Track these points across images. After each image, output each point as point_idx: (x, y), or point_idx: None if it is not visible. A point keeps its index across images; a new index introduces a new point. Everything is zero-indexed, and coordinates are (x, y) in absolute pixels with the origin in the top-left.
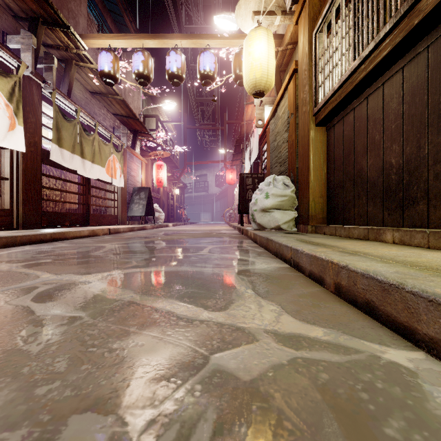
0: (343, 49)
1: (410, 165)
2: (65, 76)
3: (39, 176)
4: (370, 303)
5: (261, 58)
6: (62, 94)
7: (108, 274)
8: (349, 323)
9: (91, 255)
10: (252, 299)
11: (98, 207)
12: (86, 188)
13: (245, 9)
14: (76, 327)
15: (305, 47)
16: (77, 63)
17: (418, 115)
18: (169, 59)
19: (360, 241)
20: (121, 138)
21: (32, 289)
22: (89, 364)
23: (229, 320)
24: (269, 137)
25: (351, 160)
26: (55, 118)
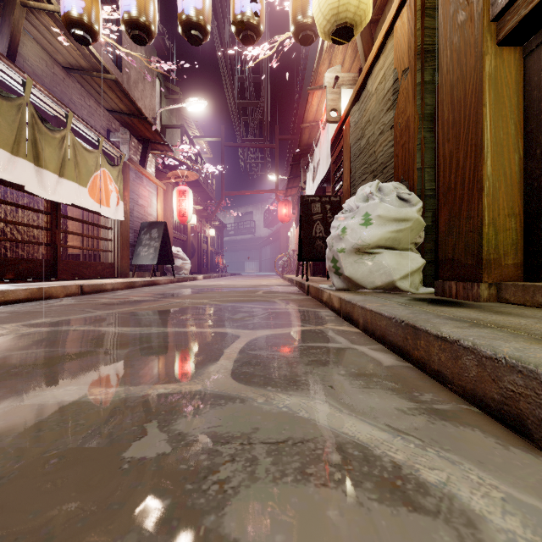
0: None
1: None
2: (4, 22)
3: None
4: None
5: None
6: None
7: None
8: None
9: None
10: None
11: (92, 252)
12: (52, 218)
13: None
14: None
15: None
16: (25, 1)
17: None
18: None
19: None
20: (120, 146)
21: None
22: None
23: None
24: (348, 137)
25: None
26: None
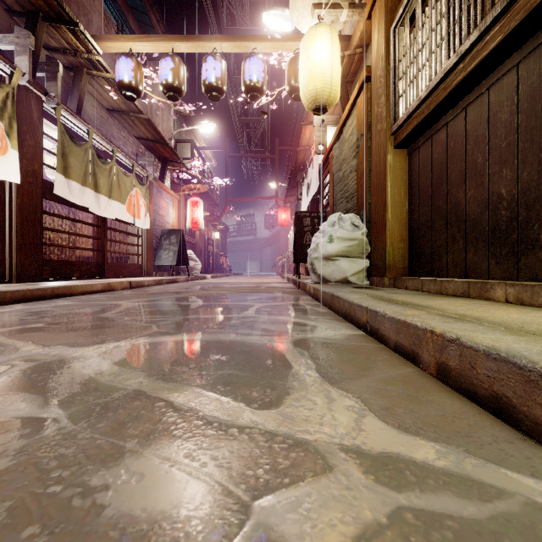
0: (433, 45)
1: (528, 196)
2: (74, 87)
3: (40, 214)
4: (501, 399)
5: (323, 64)
6: (69, 110)
7: (115, 346)
8: (472, 432)
9: (99, 318)
10: (317, 387)
11: (118, 255)
12: (101, 230)
13: (303, 1)
14: (42, 441)
15: (381, 46)
16: (89, 71)
17: (541, 127)
18: (206, 66)
19: (459, 299)
20: (146, 167)
21: (1, 369)
22: (38, 525)
23: (283, 427)
24: (332, 166)
25: (443, 191)
26: (60, 141)
